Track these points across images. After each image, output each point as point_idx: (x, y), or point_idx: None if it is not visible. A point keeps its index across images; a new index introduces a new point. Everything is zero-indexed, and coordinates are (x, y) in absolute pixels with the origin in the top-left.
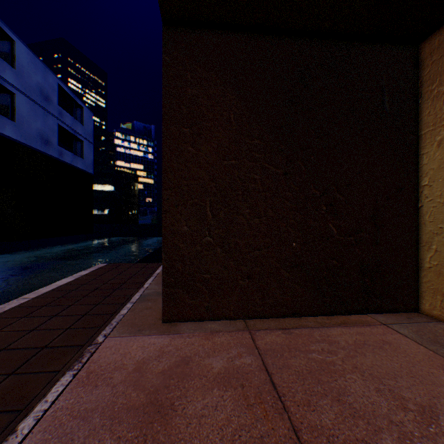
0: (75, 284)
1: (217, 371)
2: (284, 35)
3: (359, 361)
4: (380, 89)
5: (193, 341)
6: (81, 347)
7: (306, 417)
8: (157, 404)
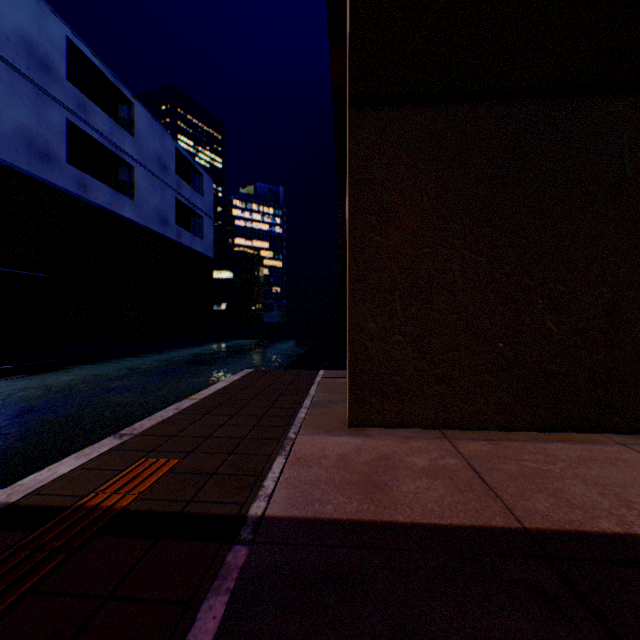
0: (233, 388)
1: (421, 466)
2: (487, 99)
3: (581, 471)
4: (618, 151)
5: (387, 443)
6: (278, 440)
7: (519, 502)
8: (372, 482)
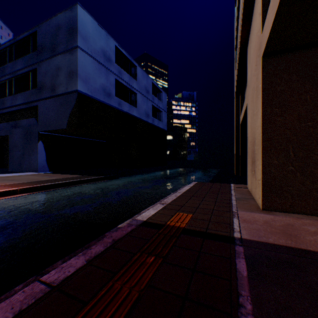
0: (193, 189)
1: (313, 231)
2: None
3: None
4: None
5: (287, 219)
6: (229, 212)
7: None
8: (287, 233)
